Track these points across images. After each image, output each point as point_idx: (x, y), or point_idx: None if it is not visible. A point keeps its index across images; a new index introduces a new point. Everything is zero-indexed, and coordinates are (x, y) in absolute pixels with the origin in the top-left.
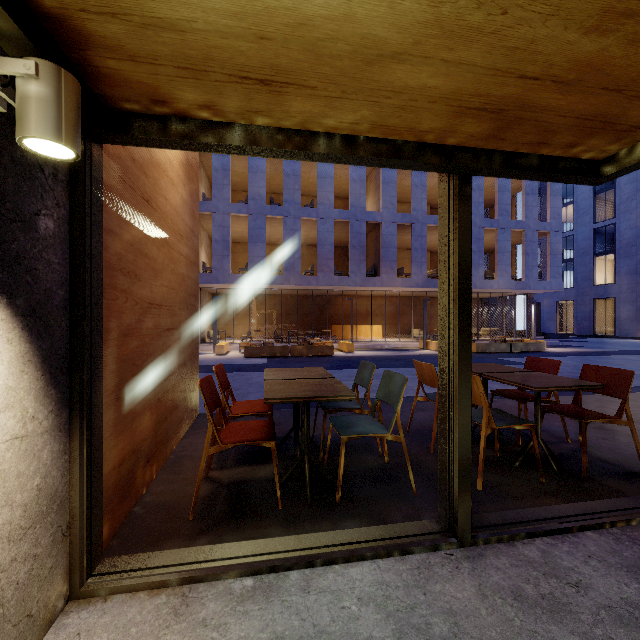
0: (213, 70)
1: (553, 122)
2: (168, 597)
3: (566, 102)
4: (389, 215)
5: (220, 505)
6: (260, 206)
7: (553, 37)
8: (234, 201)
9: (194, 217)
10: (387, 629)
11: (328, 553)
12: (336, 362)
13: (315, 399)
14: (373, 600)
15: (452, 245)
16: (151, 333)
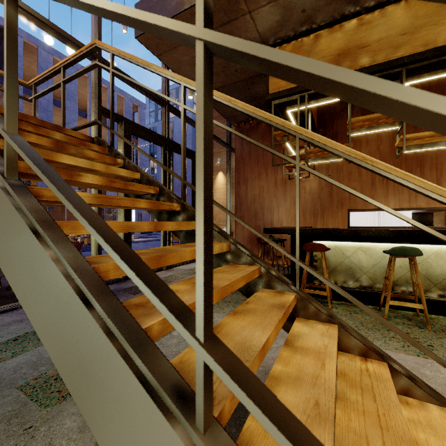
0: None
1: None
2: None
3: None
4: None
5: None
6: None
7: None
8: None
9: None
10: None
11: None
12: None
13: None
14: None
15: None
16: None
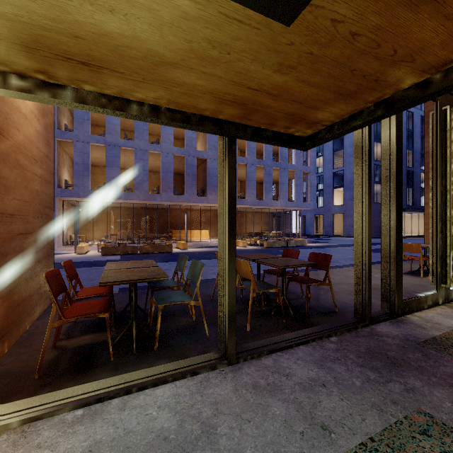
0: (42, 49)
1: (274, 114)
2: (9, 435)
3: (277, 105)
4: (213, 154)
5: (63, 364)
6: (115, 139)
7: (259, 71)
8: (94, 133)
9: (49, 145)
10: (174, 421)
11: (142, 383)
12: (174, 256)
13: (138, 281)
14: (168, 406)
15: (224, 180)
16: (2, 237)
